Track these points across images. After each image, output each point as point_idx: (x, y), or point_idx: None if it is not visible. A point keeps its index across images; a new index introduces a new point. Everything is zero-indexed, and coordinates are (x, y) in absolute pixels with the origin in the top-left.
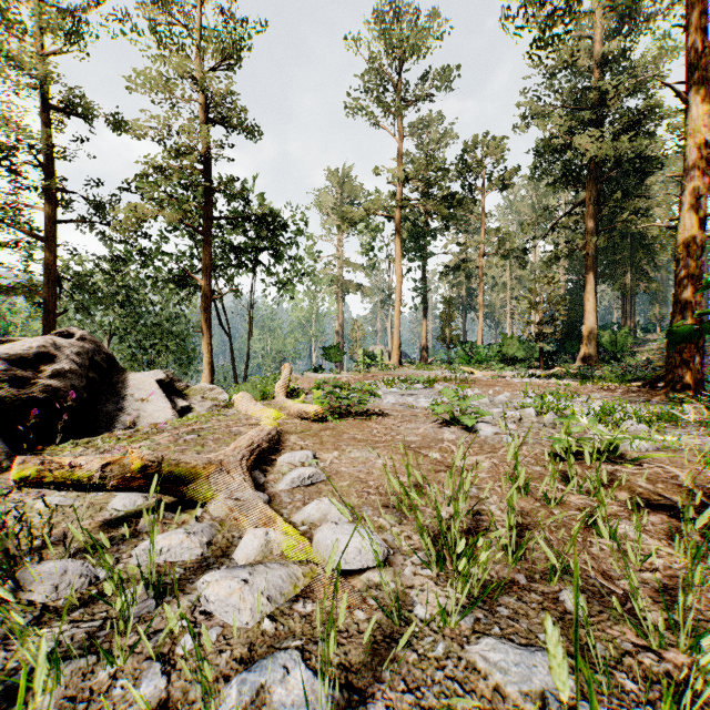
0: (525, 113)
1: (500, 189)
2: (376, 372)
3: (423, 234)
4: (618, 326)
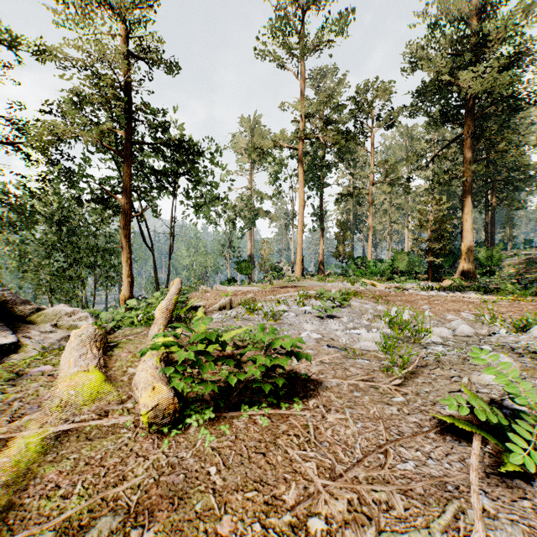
0: (411, 57)
1: (387, 127)
2: (282, 284)
3: (321, 166)
4: (477, 245)
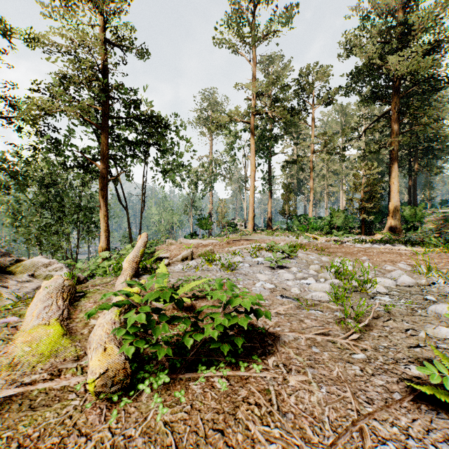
0: (347, 45)
1: (326, 104)
2: (237, 237)
3: (269, 138)
4: (401, 205)
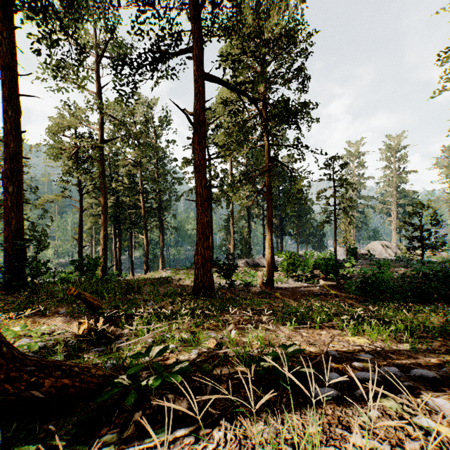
0: None
1: None
2: None
3: None
4: None
